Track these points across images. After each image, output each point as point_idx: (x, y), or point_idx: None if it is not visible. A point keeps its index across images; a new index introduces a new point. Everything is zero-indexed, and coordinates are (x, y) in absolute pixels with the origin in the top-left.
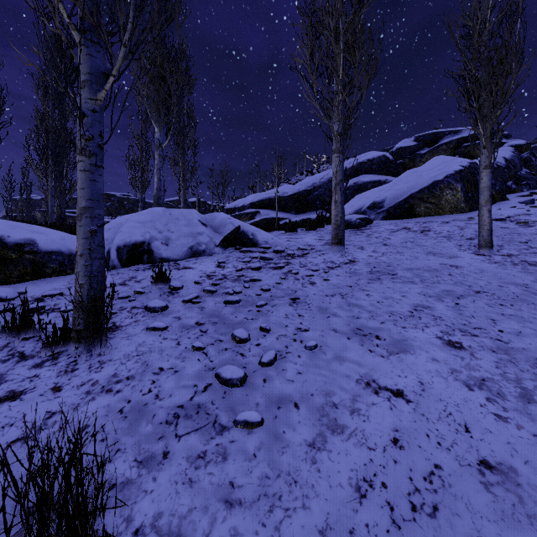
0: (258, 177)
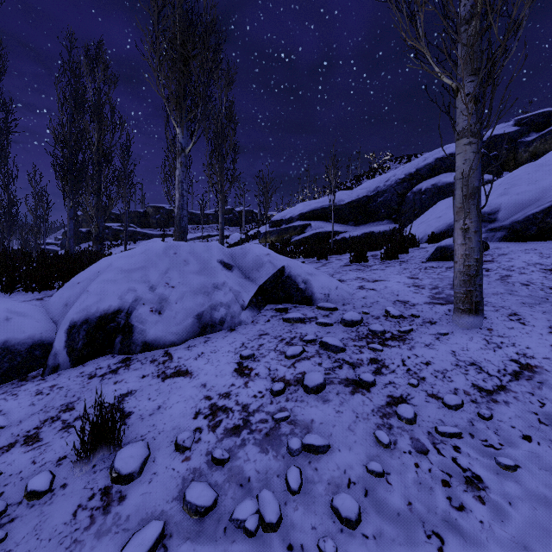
0: (308, 182)
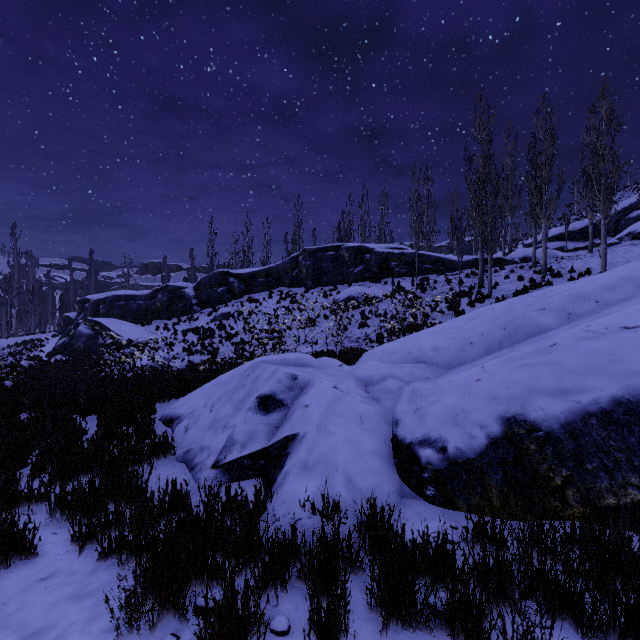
0: None
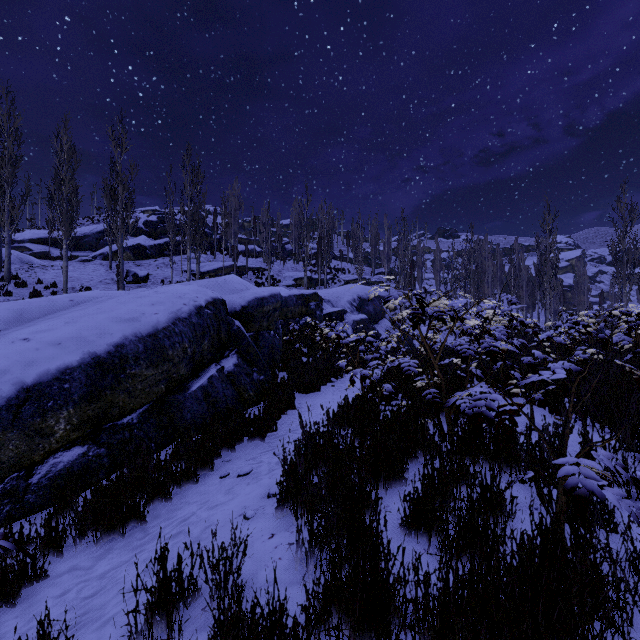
0: (40, 198)
